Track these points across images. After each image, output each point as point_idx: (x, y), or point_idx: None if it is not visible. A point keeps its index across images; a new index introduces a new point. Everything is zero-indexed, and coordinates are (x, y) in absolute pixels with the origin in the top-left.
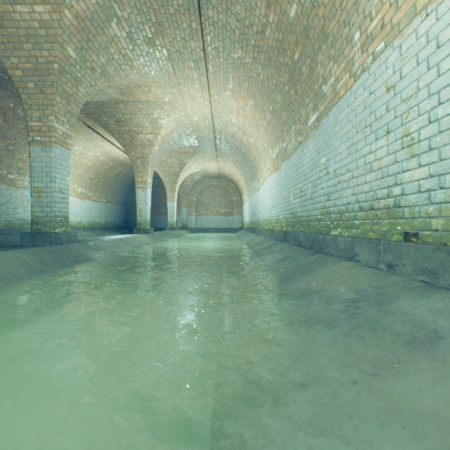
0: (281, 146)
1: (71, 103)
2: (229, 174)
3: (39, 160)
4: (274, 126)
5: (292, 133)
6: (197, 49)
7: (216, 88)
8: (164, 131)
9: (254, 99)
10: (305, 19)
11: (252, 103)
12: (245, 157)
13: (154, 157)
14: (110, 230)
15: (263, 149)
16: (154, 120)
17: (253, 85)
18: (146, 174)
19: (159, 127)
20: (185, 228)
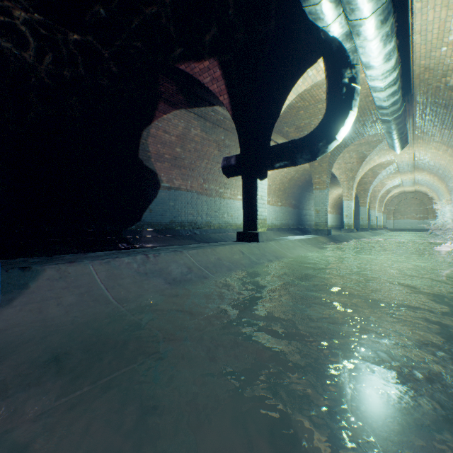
0: (450, 197)
1: (368, 194)
2: (423, 191)
3: (362, 210)
4: (447, 188)
5: (452, 196)
6: (411, 170)
7: (417, 172)
8: (386, 185)
9: (437, 178)
10: (449, 177)
11: (436, 178)
12: (435, 188)
13: (379, 195)
14: (337, 229)
15: (444, 192)
16: (382, 182)
17: (436, 175)
18: (375, 204)
19: (384, 184)
20: (384, 228)
